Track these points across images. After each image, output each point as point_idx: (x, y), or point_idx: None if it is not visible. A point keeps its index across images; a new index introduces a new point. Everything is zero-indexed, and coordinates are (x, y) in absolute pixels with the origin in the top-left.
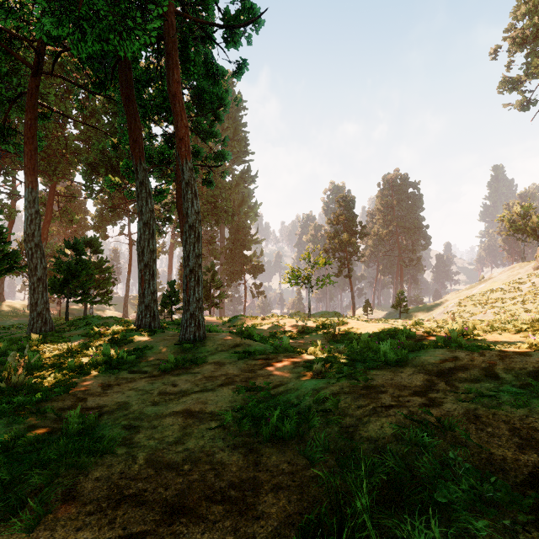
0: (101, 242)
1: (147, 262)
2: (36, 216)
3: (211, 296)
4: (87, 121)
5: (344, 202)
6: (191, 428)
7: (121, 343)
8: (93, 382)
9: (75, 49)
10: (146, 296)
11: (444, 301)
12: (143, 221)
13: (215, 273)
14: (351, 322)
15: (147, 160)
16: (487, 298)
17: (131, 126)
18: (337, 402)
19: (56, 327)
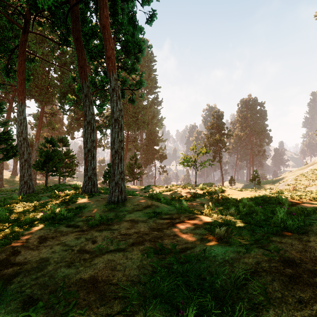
0: (68, 140)
1: (89, 148)
2: (24, 121)
3: (134, 173)
4: (61, 69)
5: (216, 115)
6: (89, 312)
7: (70, 202)
8: (35, 234)
9: (40, 3)
10: (89, 170)
11: (283, 177)
12: (87, 121)
13: (136, 159)
14: (227, 190)
15: (93, 85)
16: (316, 175)
17: (79, 58)
18: (264, 288)
19: (37, 190)
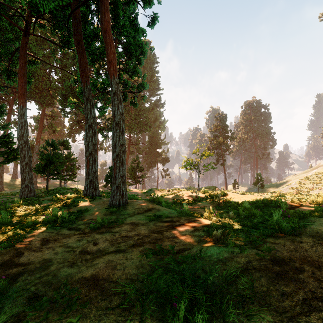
0: (69, 143)
1: (91, 151)
2: (25, 124)
3: (137, 177)
4: (62, 70)
5: (219, 118)
6: (90, 305)
7: (71, 206)
8: (38, 237)
9: (42, 7)
10: (90, 174)
11: (287, 181)
12: (88, 124)
13: (139, 162)
14: (229, 194)
15: (94, 88)
16: (320, 179)
17: (80, 61)
18: (251, 283)
19: (38, 194)
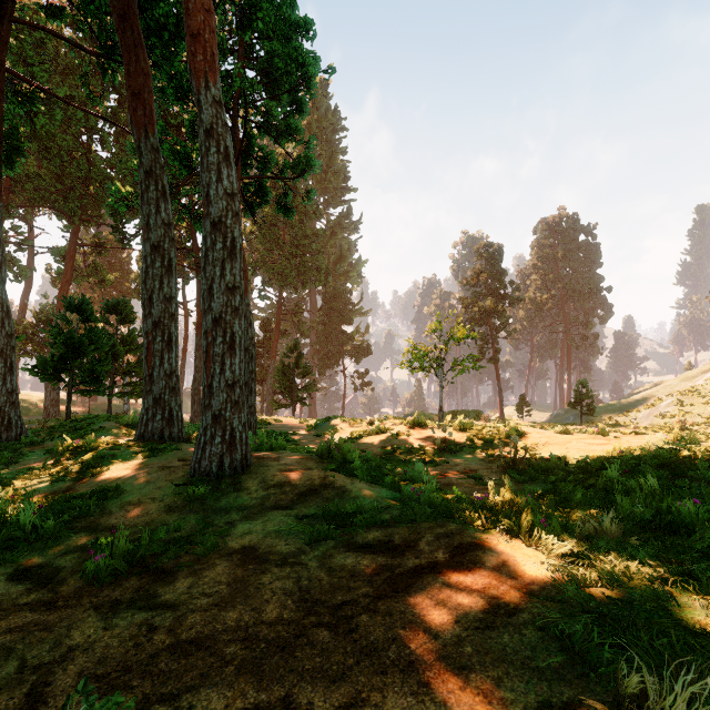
0: (132, 307)
1: (159, 318)
2: None
3: (295, 388)
4: (119, 138)
5: (486, 253)
6: None
7: (87, 471)
8: None
9: None
10: (156, 380)
11: (646, 398)
12: (151, 243)
13: (300, 354)
14: (531, 433)
15: (182, 163)
16: None
17: (130, 68)
18: None
19: (36, 432)
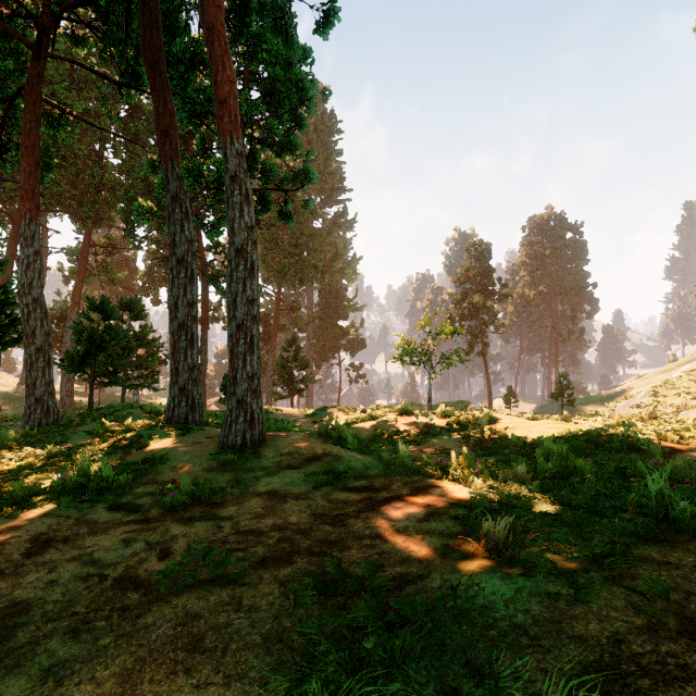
0: (144, 305)
1: (183, 320)
2: (35, 259)
3: (294, 380)
4: (129, 146)
5: (475, 251)
6: None
7: (132, 447)
8: (27, 530)
9: None
10: (181, 372)
11: (626, 390)
12: (177, 257)
13: (298, 348)
14: (503, 419)
15: (196, 179)
16: None
17: (159, 110)
18: None
19: (67, 419)
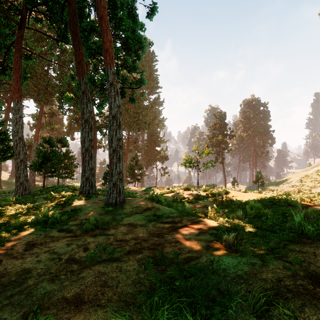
0: (67, 140)
1: (87, 147)
2: (20, 120)
3: (135, 175)
4: (60, 68)
5: (219, 115)
6: None
7: (65, 204)
8: (23, 240)
9: None
10: (86, 171)
11: (287, 179)
12: (84, 119)
13: (137, 160)
14: (231, 192)
15: (92, 83)
16: None
17: (76, 53)
18: (294, 317)
19: (34, 192)
